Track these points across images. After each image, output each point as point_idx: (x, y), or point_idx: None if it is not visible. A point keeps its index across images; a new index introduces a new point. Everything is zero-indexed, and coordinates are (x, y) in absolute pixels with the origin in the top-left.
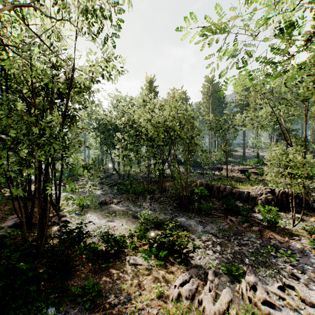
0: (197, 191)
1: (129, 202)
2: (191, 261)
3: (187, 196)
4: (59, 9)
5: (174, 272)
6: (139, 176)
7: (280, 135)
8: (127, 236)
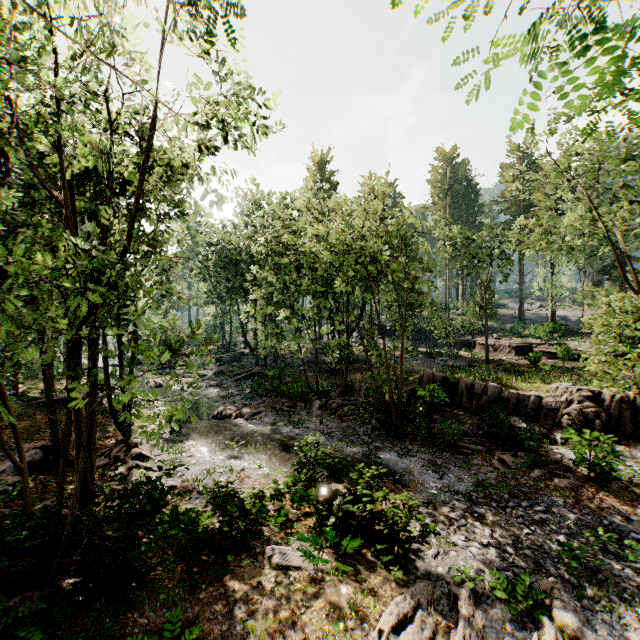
0: (423, 394)
1: (276, 415)
2: (416, 562)
3: (401, 404)
4: None
5: (377, 589)
6: (297, 359)
7: (605, 271)
8: (268, 494)
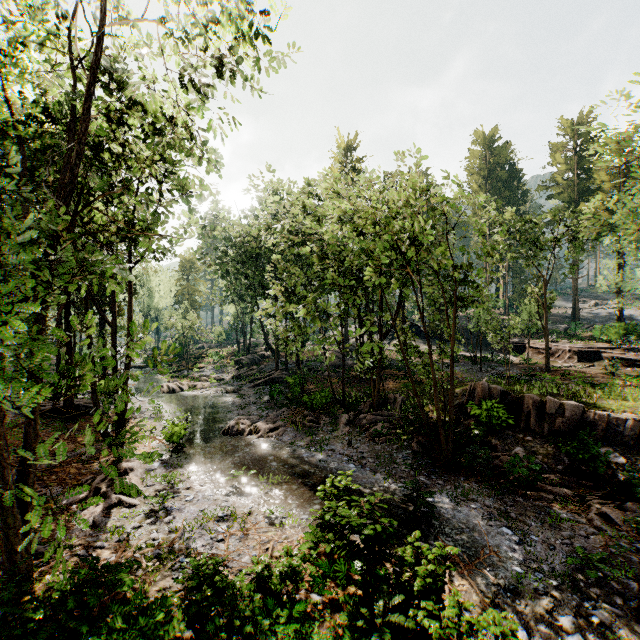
0: (478, 413)
1: (296, 431)
2: None
3: (452, 427)
4: None
5: None
6: (321, 363)
7: None
8: (277, 572)
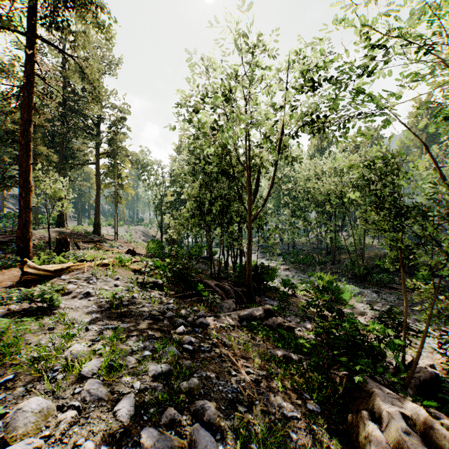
0: (379, 263)
1: (297, 270)
2: (355, 309)
3: (363, 266)
4: (269, 151)
5: None
6: (306, 247)
7: None
8: (299, 287)
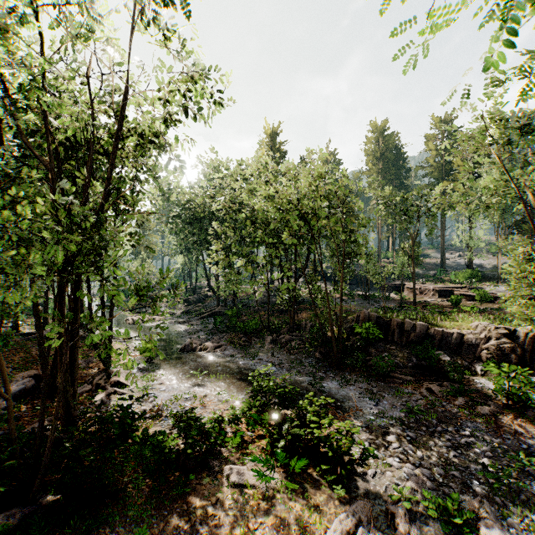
0: (360, 331)
1: (234, 348)
2: (356, 481)
3: (341, 339)
4: None
5: (322, 506)
6: (252, 300)
7: (516, 225)
8: (227, 419)
